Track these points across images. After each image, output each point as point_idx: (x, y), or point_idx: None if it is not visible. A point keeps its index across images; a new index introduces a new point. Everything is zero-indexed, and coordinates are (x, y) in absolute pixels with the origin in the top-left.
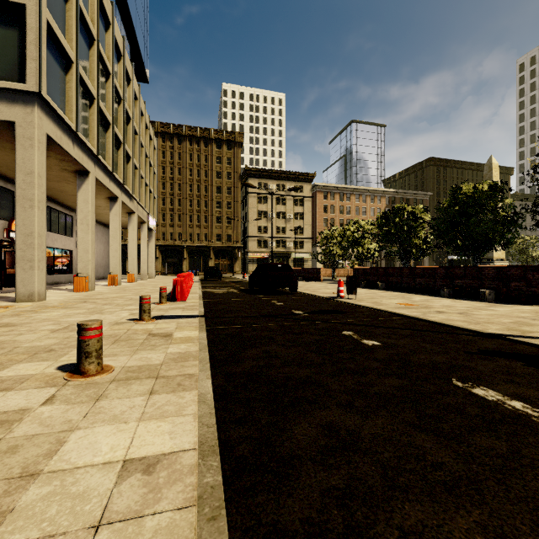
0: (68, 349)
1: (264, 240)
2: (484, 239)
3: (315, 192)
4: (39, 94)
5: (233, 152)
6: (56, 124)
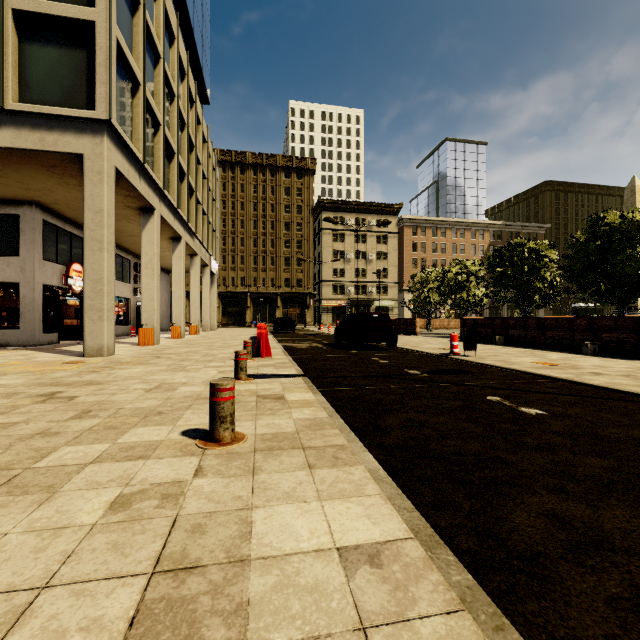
0: (179, 412)
1: (341, 285)
2: (636, 282)
3: (402, 227)
4: (108, 122)
5: (304, 182)
6: (123, 155)
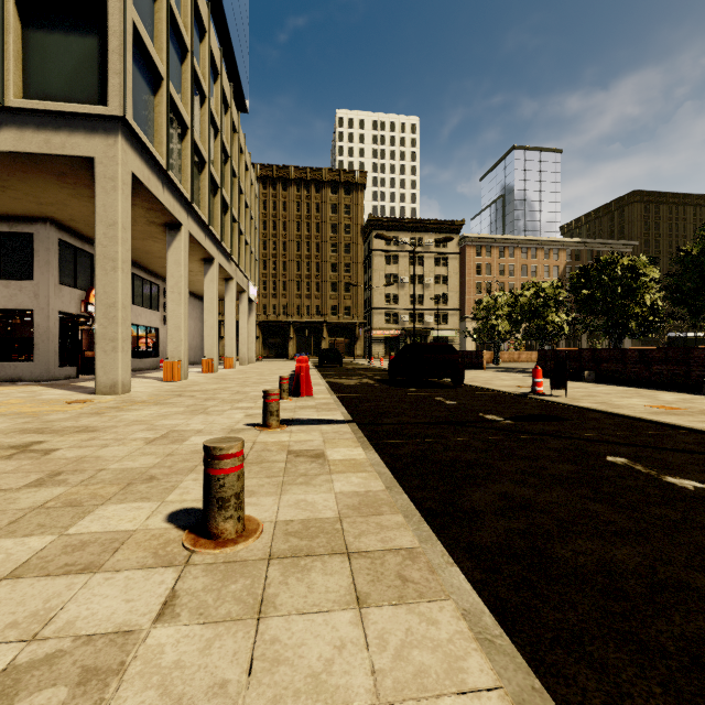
0: (176, 478)
1: (394, 313)
2: None
3: (463, 246)
4: (123, 119)
5: (353, 198)
6: (143, 160)
